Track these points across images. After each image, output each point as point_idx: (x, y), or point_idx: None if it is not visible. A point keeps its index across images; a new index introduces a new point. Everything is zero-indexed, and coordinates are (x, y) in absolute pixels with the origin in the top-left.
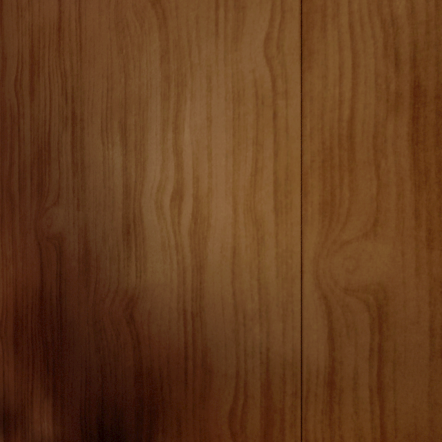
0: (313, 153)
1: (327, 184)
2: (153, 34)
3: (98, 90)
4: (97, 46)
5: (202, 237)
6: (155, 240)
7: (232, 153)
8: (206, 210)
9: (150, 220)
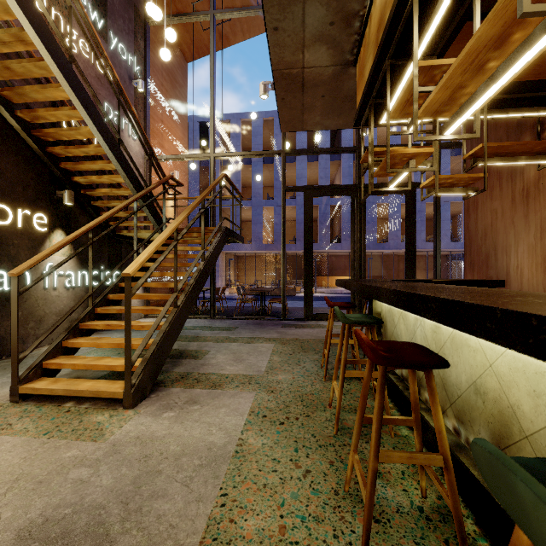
0: (542, 259)
1: (544, 265)
2: (512, 230)
3: (500, 242)
4: (500, 231)
5: (522, 277)
6: (512, 277)
7: (527, 258)
8: (522, 270)
9: (511, 273)
